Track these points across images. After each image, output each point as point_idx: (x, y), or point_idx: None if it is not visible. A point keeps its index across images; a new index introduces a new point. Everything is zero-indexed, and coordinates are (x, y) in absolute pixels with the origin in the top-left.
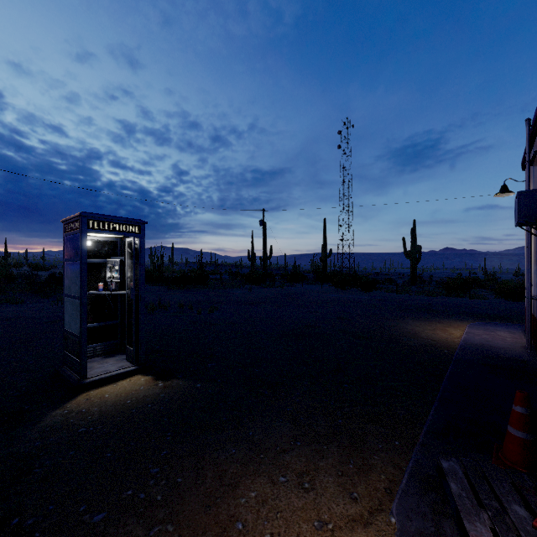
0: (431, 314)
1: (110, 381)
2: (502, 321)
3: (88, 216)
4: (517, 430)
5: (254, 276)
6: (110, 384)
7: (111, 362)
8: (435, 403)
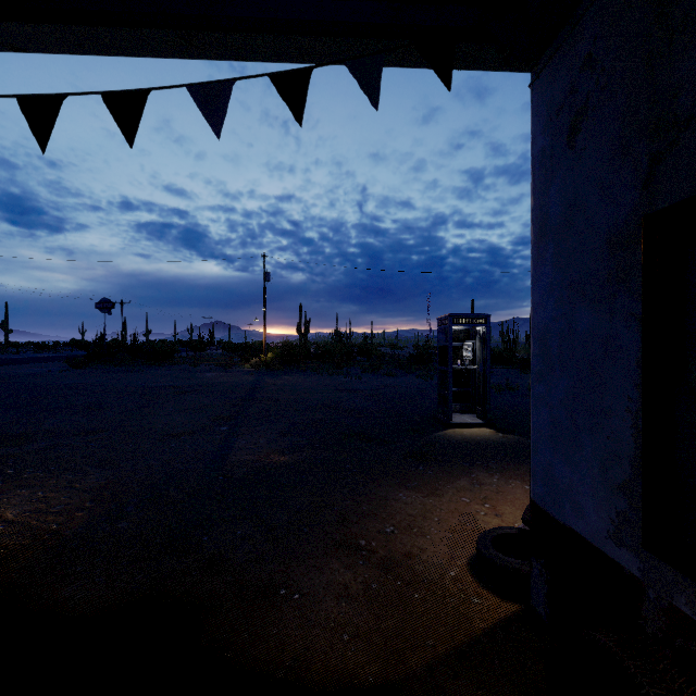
0: None
1: (466, 426)
2: None
3: (453, 316)
4: None
5: None
6: (466, 428)
7: (466, 416)
8: None
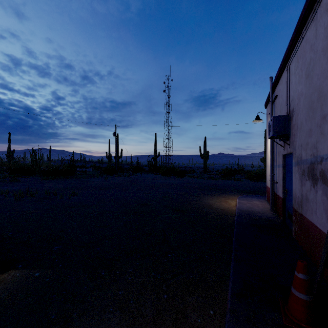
0: (217, 191)
1: None
2: (254, 194)
3: None
4: (300, 293)
5: (109, 169)
6: None
7: None
8: (232, 263)
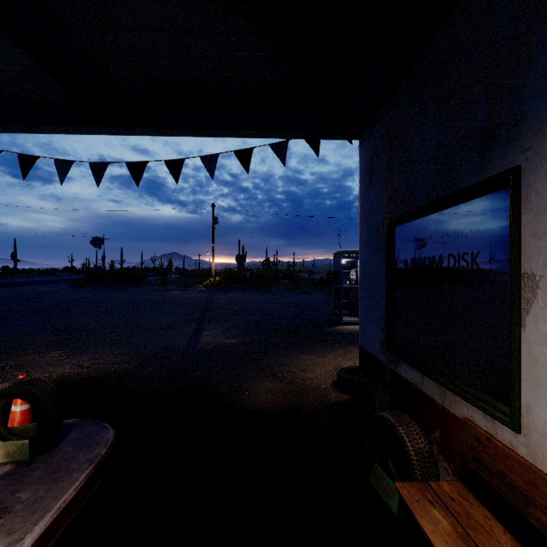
0: None
1: (351, 324)
2: None
3: (342, 252)
4: None
5: None
6: (351, 325)
7: (352, 318)
8: None
